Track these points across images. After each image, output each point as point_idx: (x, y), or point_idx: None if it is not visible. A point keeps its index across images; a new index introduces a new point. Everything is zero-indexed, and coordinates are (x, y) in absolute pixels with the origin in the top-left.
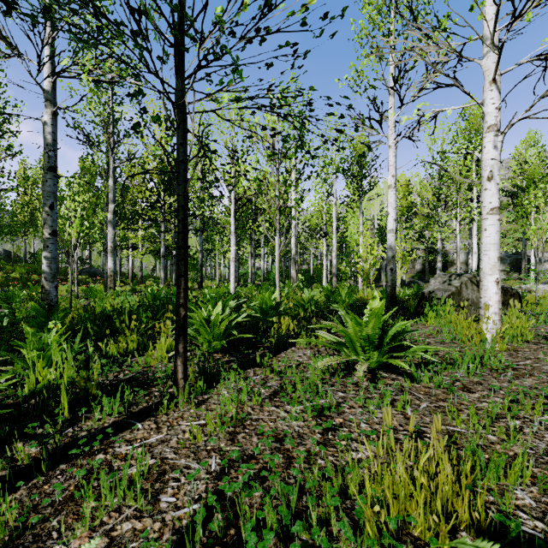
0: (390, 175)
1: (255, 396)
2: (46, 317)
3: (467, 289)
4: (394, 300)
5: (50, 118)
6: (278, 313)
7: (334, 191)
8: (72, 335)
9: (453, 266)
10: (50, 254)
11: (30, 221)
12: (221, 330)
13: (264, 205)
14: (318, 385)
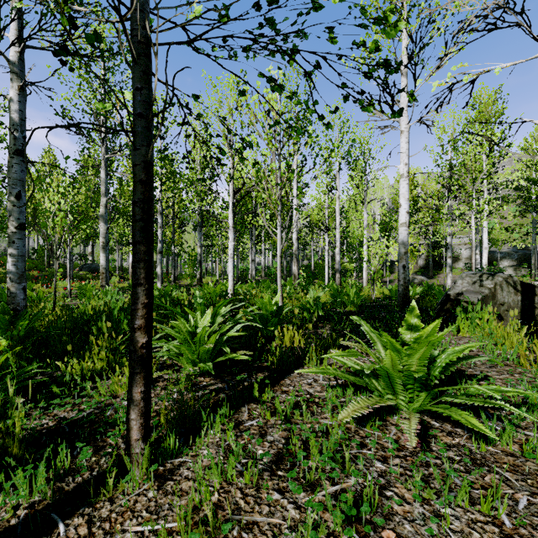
0: (403, 163)
1: (248, 472)
2: (8, 324)
3: (503, 292)
4: (407, 301)
5: (16, 94)
6: (280, 320)
7: (337, 184)
8: (38, 346)
9: (457, 262)
10: (16, 251)
11: (33, 217)
12: (209, 347)
13: (263, 194)
14: (345, 452)
